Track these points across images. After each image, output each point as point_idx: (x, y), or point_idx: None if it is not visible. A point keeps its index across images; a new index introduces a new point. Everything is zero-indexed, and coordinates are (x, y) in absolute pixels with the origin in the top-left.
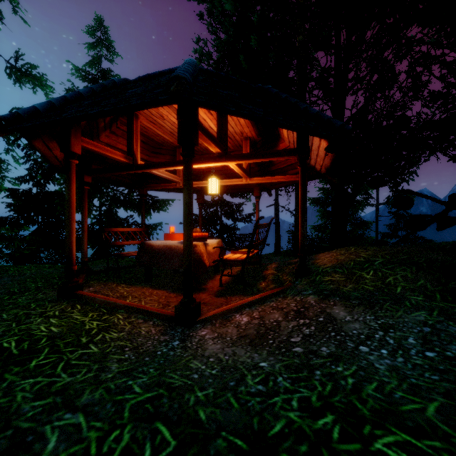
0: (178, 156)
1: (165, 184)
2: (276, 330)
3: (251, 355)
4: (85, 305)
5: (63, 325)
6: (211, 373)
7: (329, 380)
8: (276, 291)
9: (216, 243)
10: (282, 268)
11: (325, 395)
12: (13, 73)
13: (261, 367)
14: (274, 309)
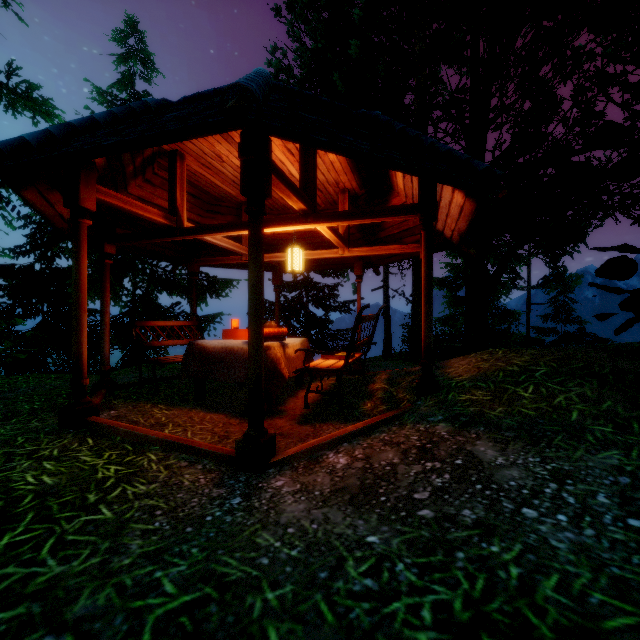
0: (244, 216)
1: (226, 258)
2: (390, 480)
3: (353, 522)
4: (100, 438)
5: (63, 473)
6: (289, 556)
7: (480, 569)
8: (388, 415)
9: (300, 343)
10: (396, 381)
11: (476, 597)
12: (4, 94)
13: (369, 544)
14: (387, 445)
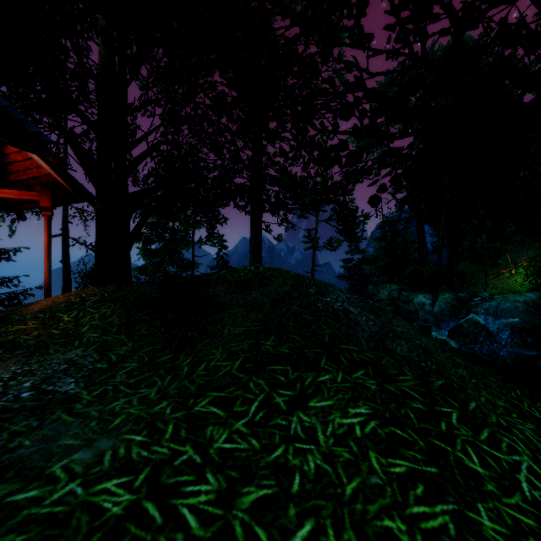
0: None
1: None
2: None
3: None
4: None
5: None
6: None
7: None
8: None
9: None
10: None
11: None
12: None
13: None
14: None
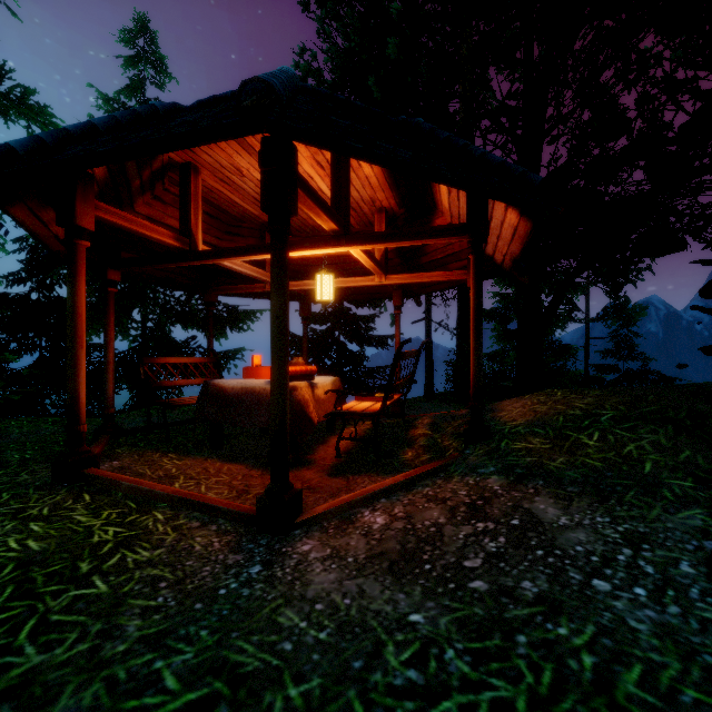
0: (268, 239)
1: (247, 286)
2: (435, 544)
3: (393, 596)
4: (99, 494)
5: (52, 537)
6: (317, 639)
7: (546, 657)
8: (432, 466)
9: (331, 383)
10: (441, 426)
11: (543, 695)
12: None
13: (412, 624)
14: (431, 501)
